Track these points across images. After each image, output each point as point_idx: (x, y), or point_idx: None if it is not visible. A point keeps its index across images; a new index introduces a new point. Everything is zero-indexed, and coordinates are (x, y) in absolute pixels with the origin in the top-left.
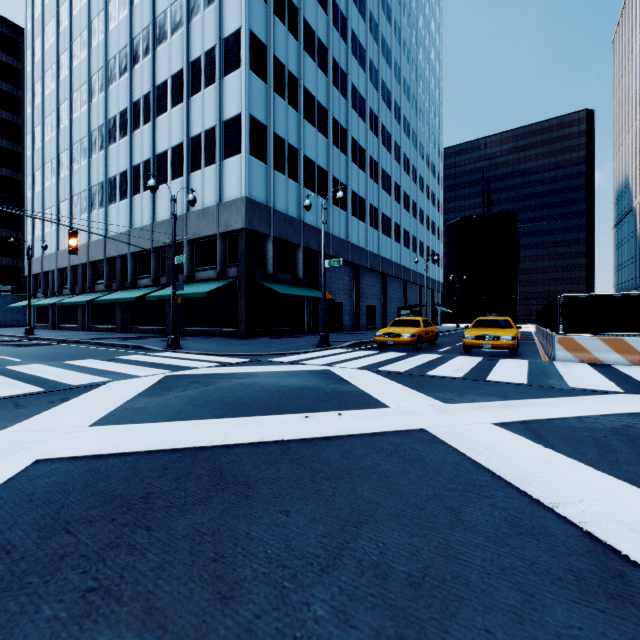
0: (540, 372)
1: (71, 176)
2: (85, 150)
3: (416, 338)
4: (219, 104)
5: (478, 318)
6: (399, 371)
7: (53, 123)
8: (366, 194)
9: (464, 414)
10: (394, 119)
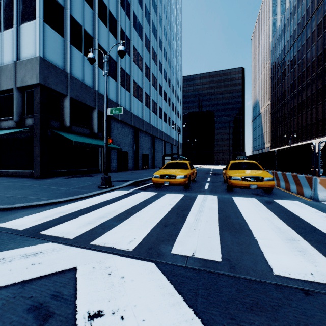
0: None
1: None
2: None
3: (188, 179)
4: None
5: (232, 161)
6: (213, 259)
7: None
8: (142, 85)
9: None
10: (158, 46)
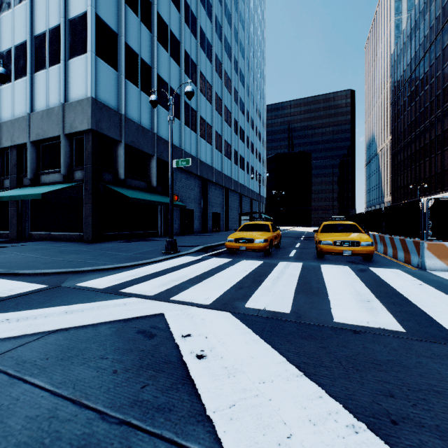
0: None
1: None
2: None
3: (269, 243)
4: (64, 1)
5: (325, 222)
6: (283, 311)
7: None
8: (212, 122)
9: None
10: (233, 69)
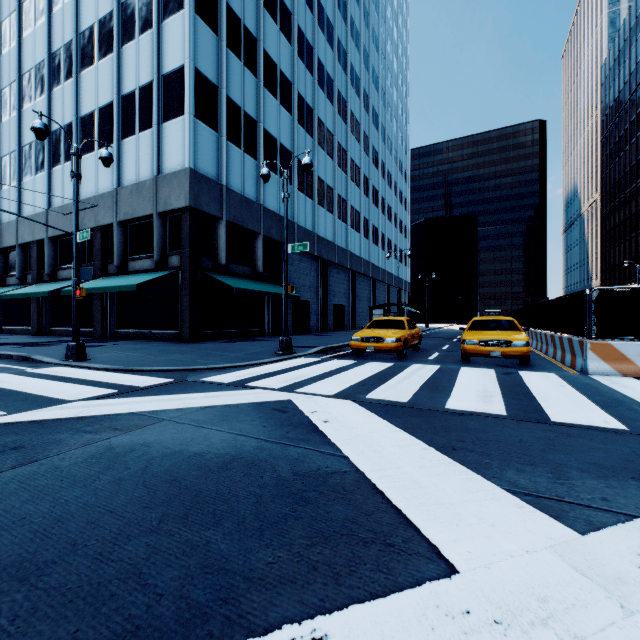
0: (604, 398)
1: None
2: None
3: (402, 343)
4: (157, 54)
5: (475, 318)
6: (400, 401)
7: None
8: (334, 183)
9: None
10: (363, 107)
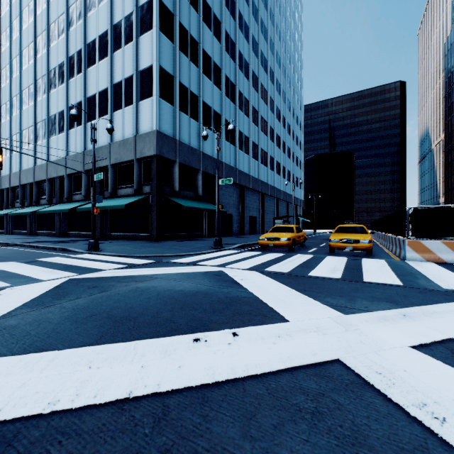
0: (403, 272)
1: (21, 115)
2: (32, 94)
3: (291, 241)
4: (136, 57)
5: (339, 225)
6: (284, 272)
7: (7, 74)
8: (249, 134)
9: (371, 331)
10: (269, 80)
